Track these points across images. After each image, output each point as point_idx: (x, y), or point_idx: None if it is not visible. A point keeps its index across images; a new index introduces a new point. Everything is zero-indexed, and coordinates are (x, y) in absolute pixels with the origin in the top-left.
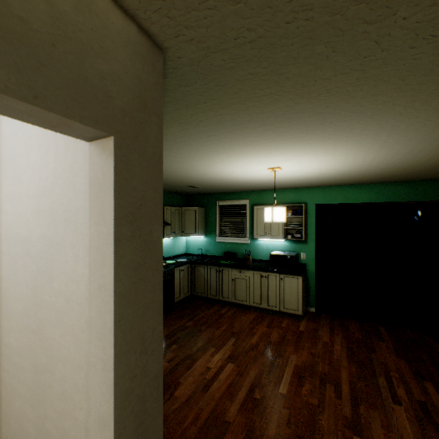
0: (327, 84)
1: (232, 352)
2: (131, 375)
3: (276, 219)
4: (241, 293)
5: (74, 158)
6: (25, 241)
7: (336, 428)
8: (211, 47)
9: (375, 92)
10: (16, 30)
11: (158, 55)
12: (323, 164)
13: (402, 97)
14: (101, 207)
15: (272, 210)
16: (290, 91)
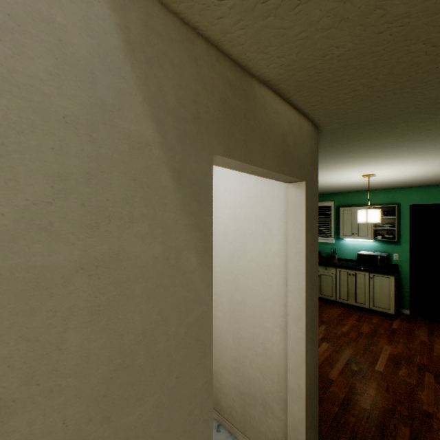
0: (428, 127)
1: (324, 335)
2: (309, 298)
3: (370, 220)
4: (327, 289)
5: (263, 188)
6: (223, 232)
7: (436, 403)
8: (348, 123)
9: None
10: (288, 150)
11: (316, 132)
12: (421, 169)
13: None
14: (296, 215)
15: (366, 212)
16: (397, 133)
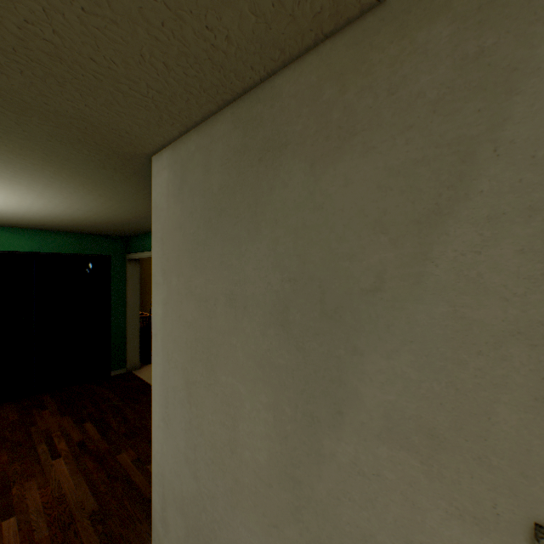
0: None
1: None
2: None
3: None
4: None
5: None
6: None
7: None
8: None
9: (23, 154)
10: None
11: None
12: None
13: (51, 166)
14: None
15: None
16: None
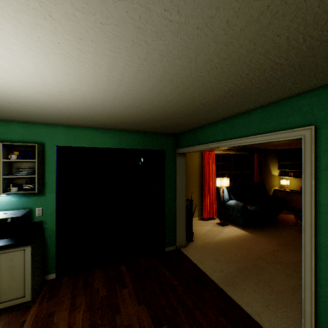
0: None
1: None
2: None
3: None
4: None
5: None
6: None
7: None
8: None
9: None
10: None
11: None
12: (42, 60)
13: None
14: None
15: None
16: None
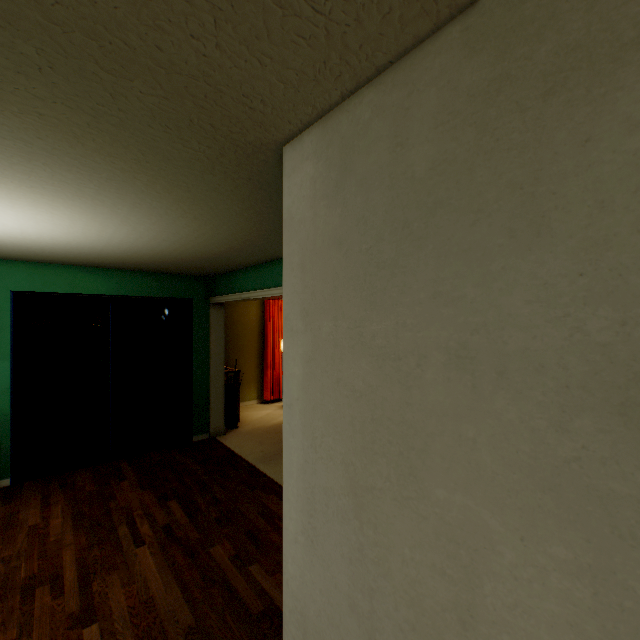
0: (41, 105)
1: None
2: None
3: None
4: None
5: None
6: None
7: None
8: None
9: (114, 153)
10: None
11: None
12: (31, 223)
13: (144, 173)
14: None
15: None
16: None
